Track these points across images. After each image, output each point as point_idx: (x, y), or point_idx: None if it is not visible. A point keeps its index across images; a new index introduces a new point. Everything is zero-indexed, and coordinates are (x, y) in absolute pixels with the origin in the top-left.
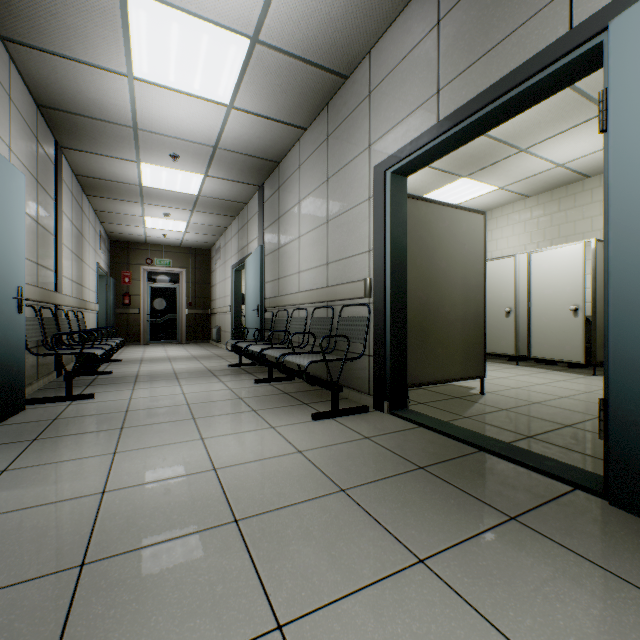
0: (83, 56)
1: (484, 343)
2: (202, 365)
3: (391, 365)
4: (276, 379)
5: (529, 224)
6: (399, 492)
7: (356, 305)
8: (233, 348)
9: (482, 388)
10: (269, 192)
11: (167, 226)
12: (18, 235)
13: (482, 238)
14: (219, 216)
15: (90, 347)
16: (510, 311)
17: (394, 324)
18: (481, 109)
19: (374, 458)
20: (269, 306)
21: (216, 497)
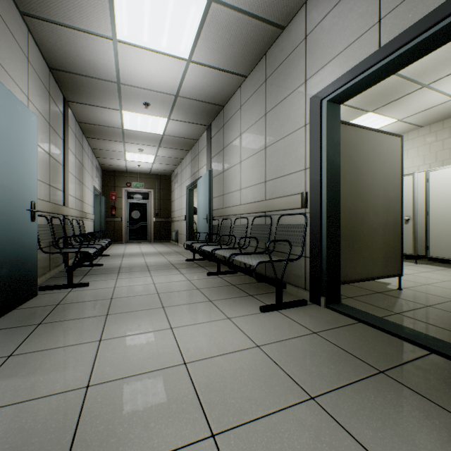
0: (80, 24)
1: (401, 246)
2: (166, 259)
3: (327, 266)
4: (223, 272)
5: (422, 149)
6: (372, 405)
7: (293, 214)
8: (189, 247)
9: (399, 284)
10: (215, 129)
11: (141, 159)
12: (31, 162)
13: (399, 157)
14: (177, 150)
15: (86, 246)
16: (409, 219)
17: (329, 230)
18: (432, 26)
19: (330, 357)
20: (215, 216)
21: (189, 400)
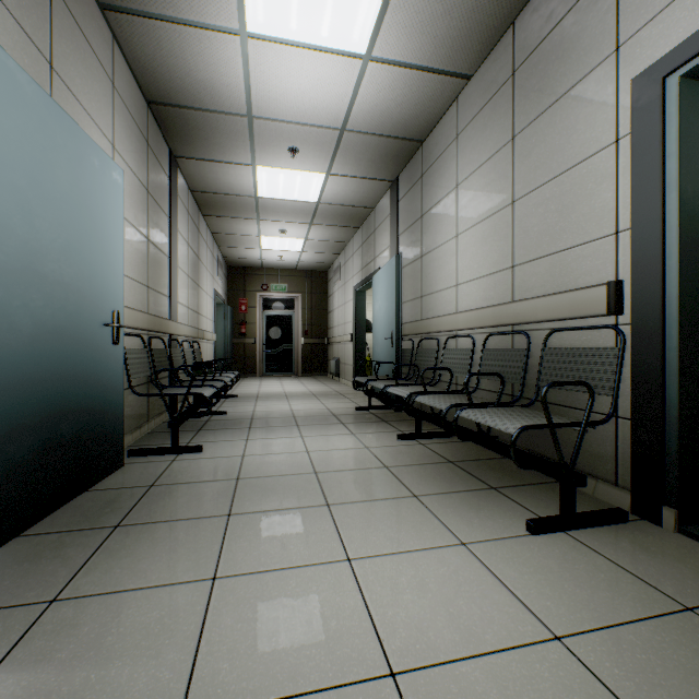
0: (188, 13)
1: None
2: (323, 406)
3: (681, 440)
4: (426, 435)
5: None
6: None
7: (585, 328)
8: (363, 388)
9: None
10: (406, 185)
11: (283, 246)
12: (113, 245)
13: None
14: (340, 228)
15: (200, 384)
16: None
17: (686, 362)
18: None
19: None
20: (407, 333)
21: None
